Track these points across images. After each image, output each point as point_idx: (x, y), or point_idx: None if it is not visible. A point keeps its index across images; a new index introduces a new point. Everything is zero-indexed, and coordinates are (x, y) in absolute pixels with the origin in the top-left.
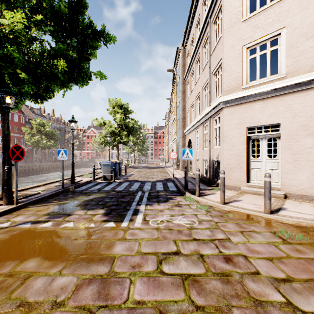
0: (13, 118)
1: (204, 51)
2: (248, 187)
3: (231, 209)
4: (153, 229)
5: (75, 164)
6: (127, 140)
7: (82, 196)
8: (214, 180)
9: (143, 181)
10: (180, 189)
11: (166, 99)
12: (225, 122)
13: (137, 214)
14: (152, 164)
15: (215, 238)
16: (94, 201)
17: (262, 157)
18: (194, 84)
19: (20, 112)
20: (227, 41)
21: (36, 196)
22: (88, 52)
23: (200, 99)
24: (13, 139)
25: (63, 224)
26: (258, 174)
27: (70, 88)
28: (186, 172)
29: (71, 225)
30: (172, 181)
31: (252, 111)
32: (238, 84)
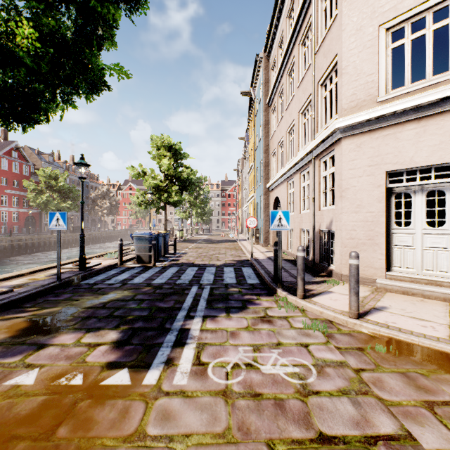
0: (10, 168)
1: (302, 52)
2: (390, 279)
3: (375, 332)
4: (215, 395)
5: (104, 235)
6: (179, 199)
7: (88, 296)
8: (322, 264)
9: (202, 265)
10: (265, 281)
11: (239, 139)
12: (345, 163)
13: (183, 343)
14: (218, 235)
15: (374, 434)
16: (107, 308)
17: (415, 225)
18: (284, 108)
19: (22, 159)
20: (350, 20)
21: (0, 299)
22: (97, 32)
23: (295, 131)
24: (10, 198)
25: (12, 377)
26: (408, 257)
27: (74, 105)
28: (278, 253)
29: (30, 380)
30: (250, 265)
31: (398, 141)
32: (370, 94)
